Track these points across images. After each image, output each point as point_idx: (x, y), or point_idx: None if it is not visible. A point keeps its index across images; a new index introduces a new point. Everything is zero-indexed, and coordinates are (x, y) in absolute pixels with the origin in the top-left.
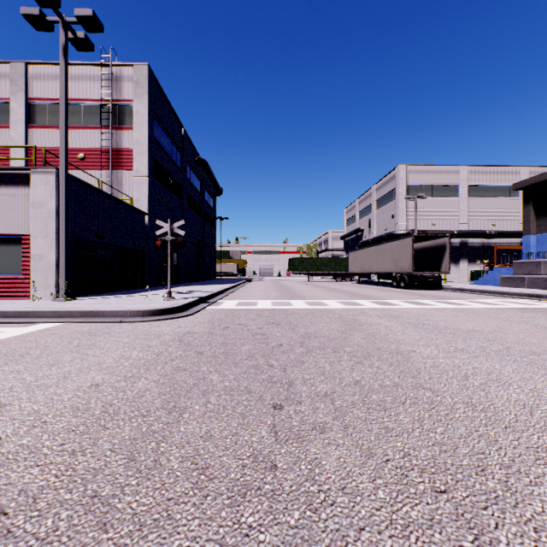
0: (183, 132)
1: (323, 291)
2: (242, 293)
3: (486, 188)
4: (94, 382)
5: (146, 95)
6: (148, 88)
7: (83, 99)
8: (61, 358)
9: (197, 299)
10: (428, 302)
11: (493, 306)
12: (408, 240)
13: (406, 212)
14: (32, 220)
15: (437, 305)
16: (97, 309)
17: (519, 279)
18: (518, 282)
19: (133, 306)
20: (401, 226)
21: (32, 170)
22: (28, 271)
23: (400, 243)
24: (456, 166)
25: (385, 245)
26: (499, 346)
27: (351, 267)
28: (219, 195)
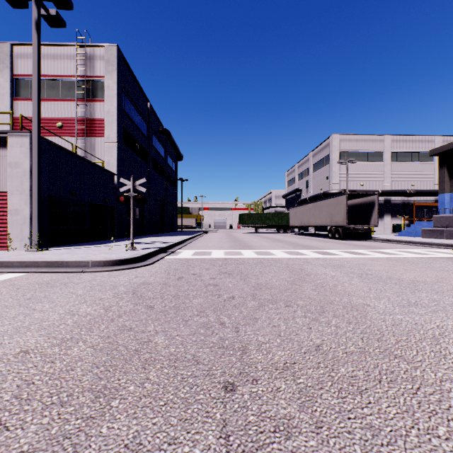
0: (149, 106)
1: (269, 242)
2: (198, 243)
3: (406, 154)
4: (24, 347)
5: (116, 72)
6: (117, 66)
7: (61, 75)
8: (5, 314)
9: (157, 249)
10: (363, 252)
11: (423, 255)
12: (342, 198)
13: (338, 174)
14: (9, 178)
15: (372, 255)
16: (61, 260)
17: (438, 231)
18: (437, 234)
19: (97, 256)
20: (334, 187)
21: (8, 133)
22: (6, 224)
23: (335, 200)
24: (381, 135)
25: (321, 202)
26: (451, 299)
27: (292, 221)
28: (180, 160)
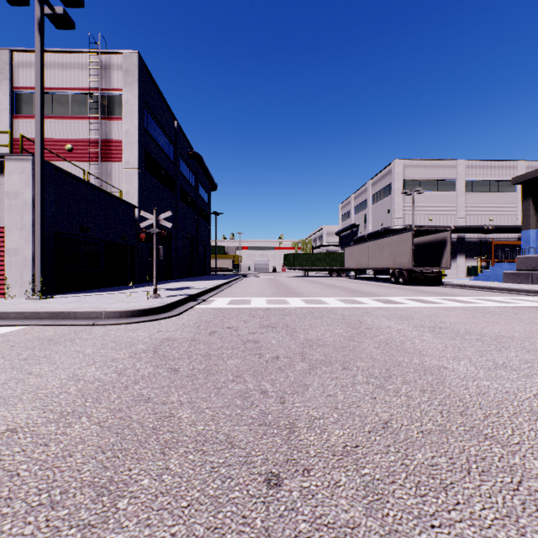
0: (176, 125)
1: (320, 288)
2: (235, 290)
3: (483, 183)
4: (12, 424)
5: (136, 84)
6: (138, 77)
7: (71, 88)
8: None
9: (185, 297)
10: (434, 300)
11: (506, 304)
12: (408, 235)
13: (402, 207)
14: (7, 211)
15: (445, 303)
16: (68, 310)
17: (523, 274)
18: (522, 278)
19: (112, 306)
20: (397, 221)
21: (6, 157)
22: (3, 266)
23: (399, 237)
24: (453, 160)
25: (382, 240)
26: None
27: (347, 262)
28: (214, 190)
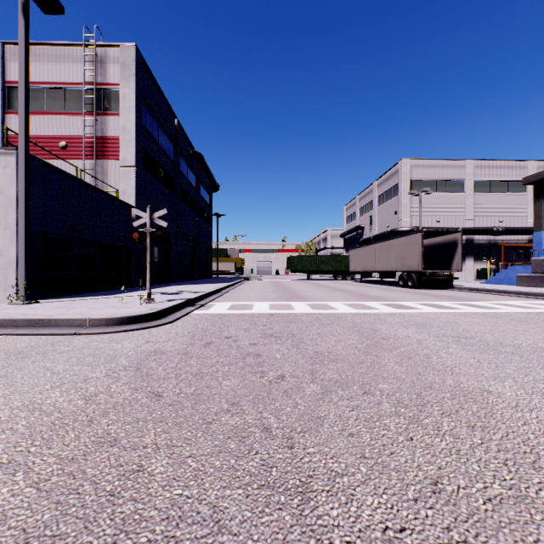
0: (176, 123)
1: (325, 291)
2: (237, 293)
3: (493, 183)
4: None
5: (133, 78)
6: (135, 70)
7: (65, 83)
8: None
9: (181, 302)
10: (449, 305)
11: (528, 310)
12: (417, 236)
13: (409, 208)
14: None
15: (462, 309)
16: (49, 317)
17: (538, 277)
18: (537, 281)
19: (99, 312)
20: (404, 223)
21: None
22: None
23: (407, 239)
24: (462, 160)
25: (390, 242)
26: None
27: (353, 265)
28: (215, 191)
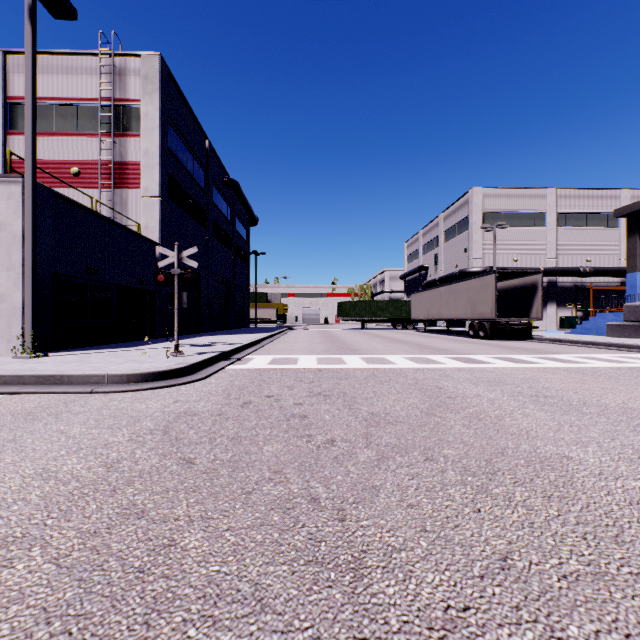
0: (207, 145)
1: (383, 343)
2: (279, 345)
3: (579, 216)
4: None
5: (158, 93)
6: (160, 84)
7: (77, 98)
8: None
9: (214, 355)
10: (527, 359)
11: (619, 364)
12: (490, 278)
13: (481, 245)
14: None
15: (541, 363)
16: (61, 373)
17: (632, 327)
18: (631, 331)
19: (119, 367)
20: (475, 263)
21: None
22: None
23: (479, 281)
24: (543, 189)
25: (458, 285)
26: None
27: (415, 312)
28: (254, 225)
